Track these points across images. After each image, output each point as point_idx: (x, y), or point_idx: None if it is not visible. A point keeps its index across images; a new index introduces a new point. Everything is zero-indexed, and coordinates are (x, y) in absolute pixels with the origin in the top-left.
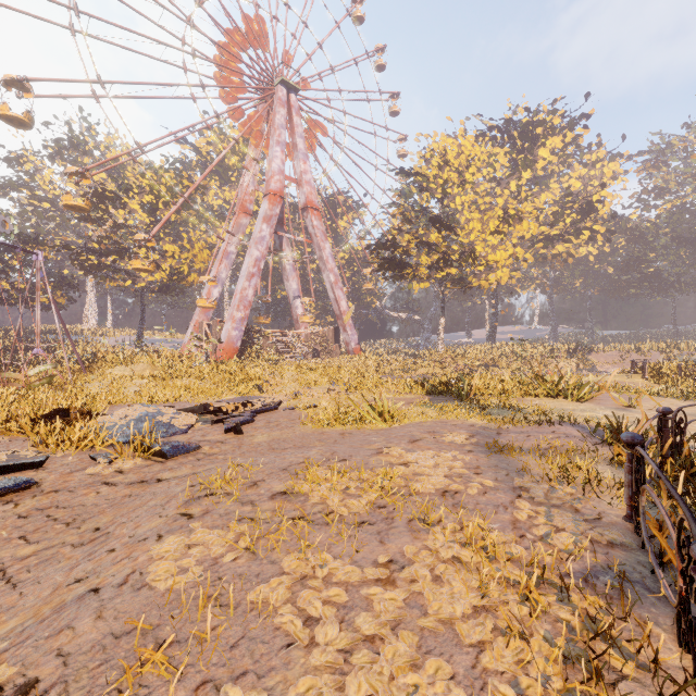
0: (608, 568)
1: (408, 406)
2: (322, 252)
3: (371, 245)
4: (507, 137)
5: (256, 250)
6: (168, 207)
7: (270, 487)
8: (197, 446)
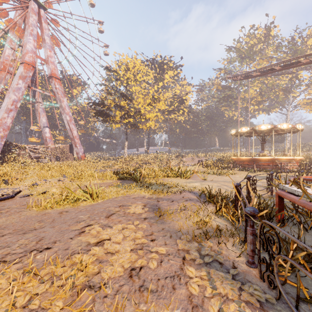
0: None
1: (108, 187)
2: (62, 103)
3: (90, 102)
4: (153, 66)
5: (13, 95)
6: None
7: None
8: None
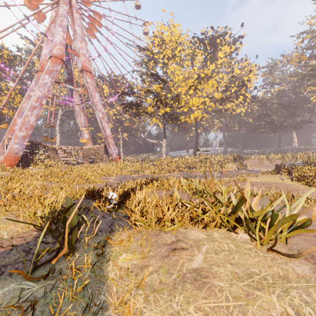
0: None
1: None
2: (93, 99)
3: (118, 92)
4: (202, 44)
5: (38, 91)
6: None
7: None
8: None
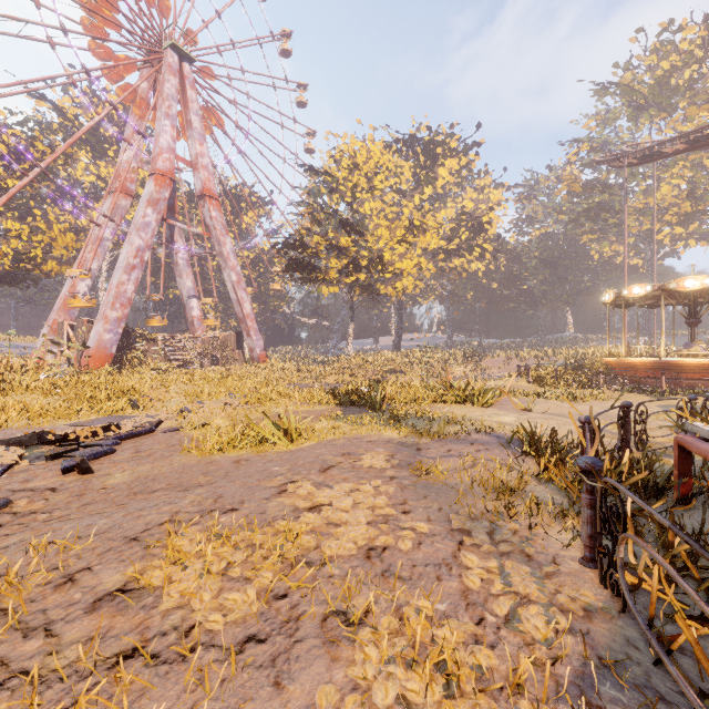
0: (601, 663)
1: (318, 419)
2: (222, 248)
3: (278, 243)
4: (411, 152)
5: (137, 238)
6: (11, 173)
7: (96, 583)
8: (4, 502)
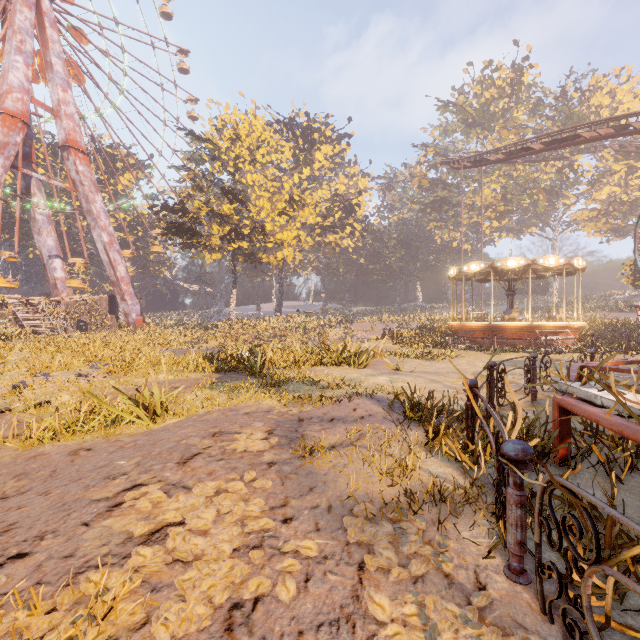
0: None
1: (191, 389)
2: (91, 205)
3: (155, 205)
4: (291, 134)
5: None
6: None
7: None
8: None
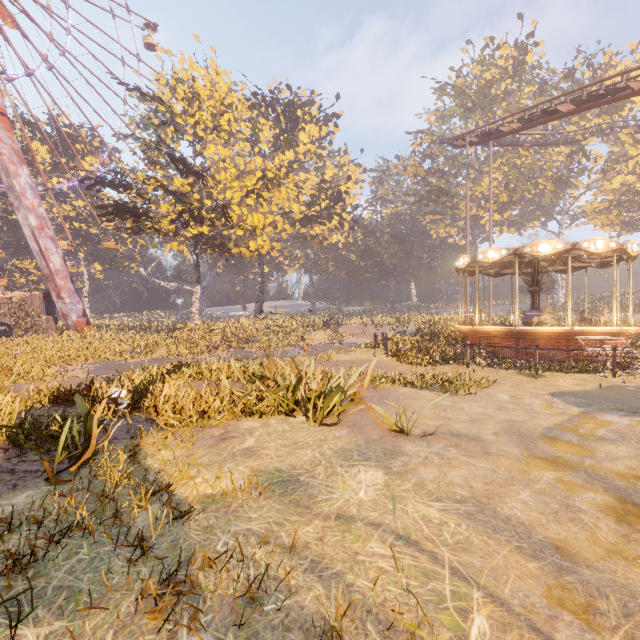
0: None
1: None
2: (12, 180)
3: (88, 178)
4: (271, 110)
5: None
6: None
7: None
8: None
